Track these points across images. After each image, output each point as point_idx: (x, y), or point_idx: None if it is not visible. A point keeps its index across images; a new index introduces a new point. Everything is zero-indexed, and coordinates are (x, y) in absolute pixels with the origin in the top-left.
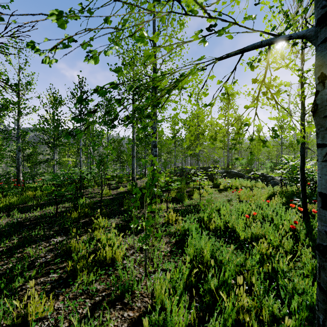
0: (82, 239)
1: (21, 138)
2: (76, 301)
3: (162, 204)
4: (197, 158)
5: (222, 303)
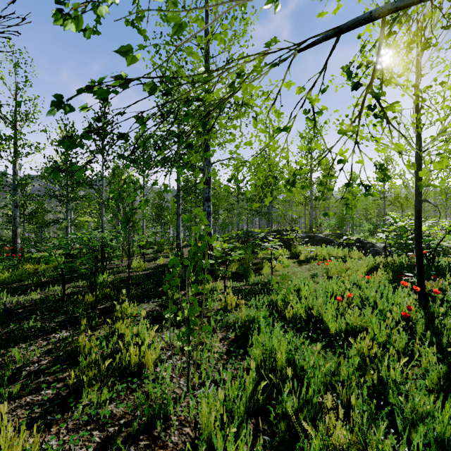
0: (95, 335)
1: (21, 190)
2: (77, 434)
3: (217, 281)
4: (268, 217)
5: (304, 434)
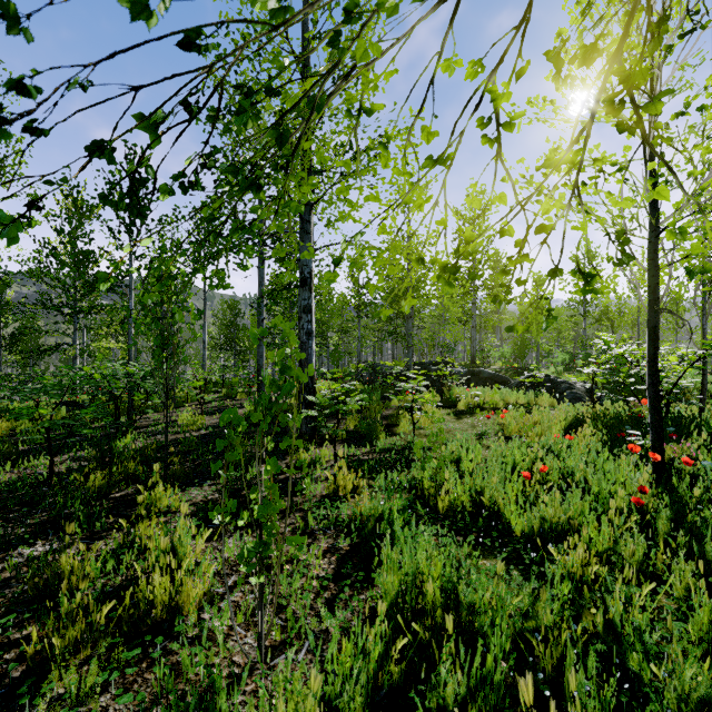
0: (93, 551)
1: None
2: None
3: (323, 447)
4: (407, 342)
5: None
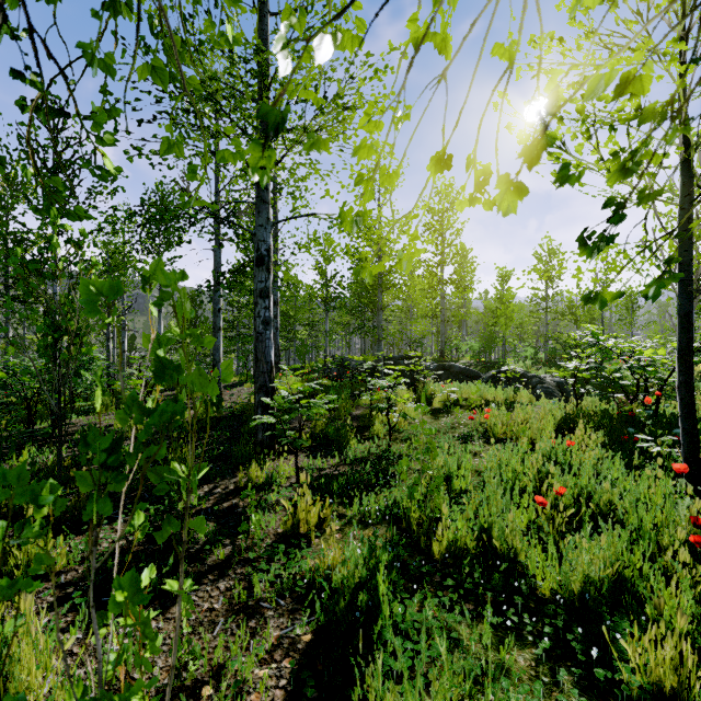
0: None
1: None
2: None
3: (281, 461)
4: (378, 335)
5: None
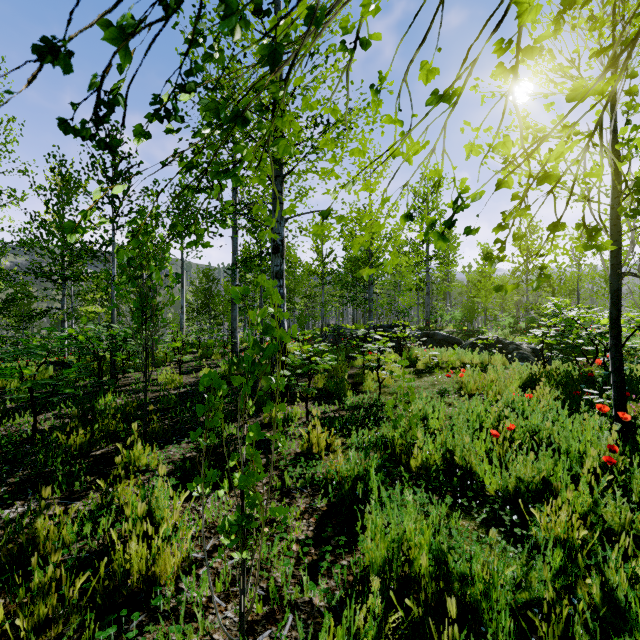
0: (69, 514)
1: None
2: None
3: (295, 405)
4: (369, 307)
5: None
